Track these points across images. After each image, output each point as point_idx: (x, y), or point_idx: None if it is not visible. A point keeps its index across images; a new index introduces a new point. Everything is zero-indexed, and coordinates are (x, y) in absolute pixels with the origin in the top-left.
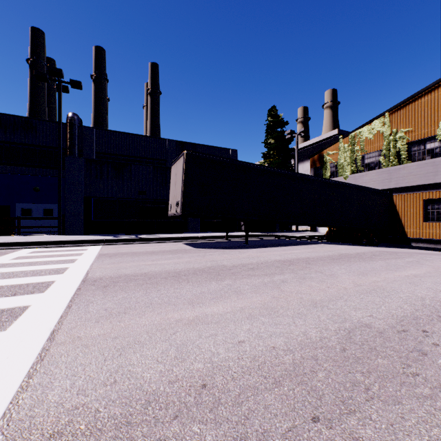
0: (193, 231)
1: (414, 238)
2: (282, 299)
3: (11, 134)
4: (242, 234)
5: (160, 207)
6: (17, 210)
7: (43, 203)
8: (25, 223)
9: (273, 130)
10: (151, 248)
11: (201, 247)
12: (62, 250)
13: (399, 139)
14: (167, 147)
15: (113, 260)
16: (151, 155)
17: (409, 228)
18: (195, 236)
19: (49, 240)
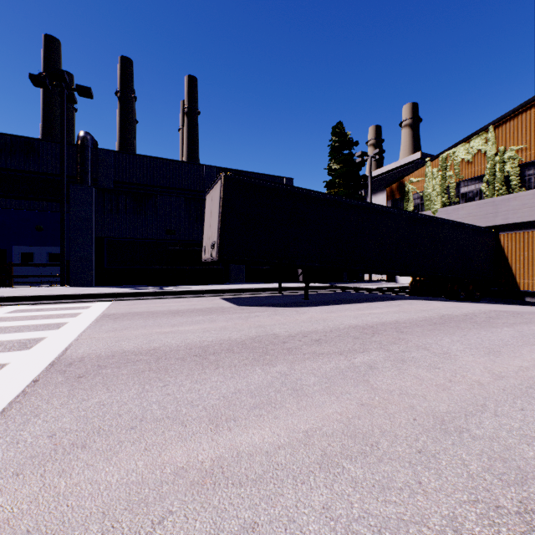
0: (237, 282)
1: (529, 291)
2: (378, 409)
3: (7, 158)
4: (300, 286)
5: (194, 251)
6: (15, 255)
7: (47, 246)
8: (25, 271)
9: (338, 153)
10: (176, 305)
11: (245, 304)
12: (55, 308)
13: (508, 160)
14: (204, 174)
15: (117, 324)
16: (184, 185)
17: (522, 278)
18: (238, 288)
19: (42, 294)
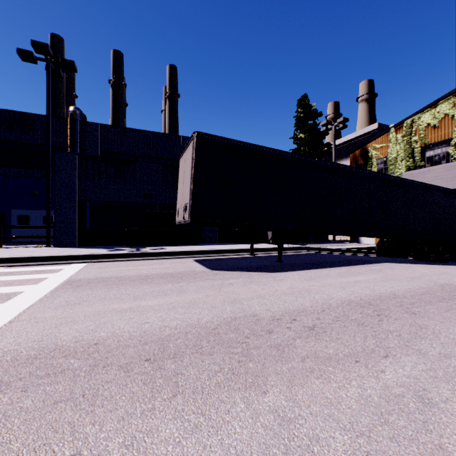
0: (210, 242)
1: None
2: None
3: (6, 131)
4: (271, 247)
5: (170, 213)
6: (13, 217)
7: (41, 209)
8: (21, 232)
9: (303, 123)
10: (148, 269)
11: (217, 268)
12: (26, 271)
13: None
14: (181, 145)
15: (74, 295)
16: (163, 154)
17: None
18: (211, 249)
19: (19, 256)
